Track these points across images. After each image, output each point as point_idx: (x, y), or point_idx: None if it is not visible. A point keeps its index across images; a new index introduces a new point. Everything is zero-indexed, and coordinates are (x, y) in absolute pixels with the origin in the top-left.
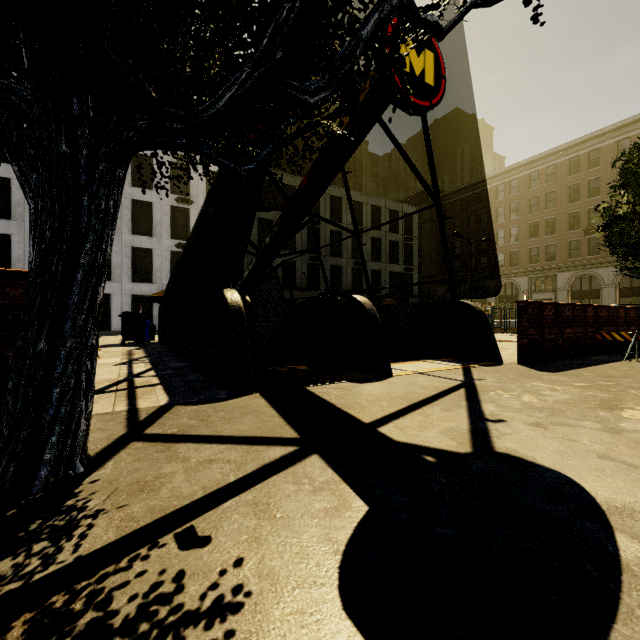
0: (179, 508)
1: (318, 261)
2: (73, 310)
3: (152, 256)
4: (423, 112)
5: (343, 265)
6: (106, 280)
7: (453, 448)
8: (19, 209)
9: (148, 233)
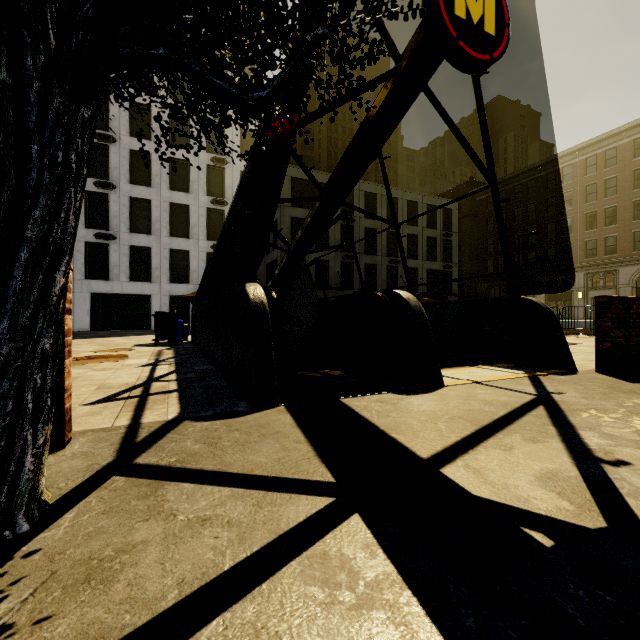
0: (128, 634)
1: (352, 259)
2: (13, 302)
3: (189, 257)
4: (481, 68)
5: (378, 263)
6: (147, 281)
7: (571, 516)
8: None
9: (185, 235)
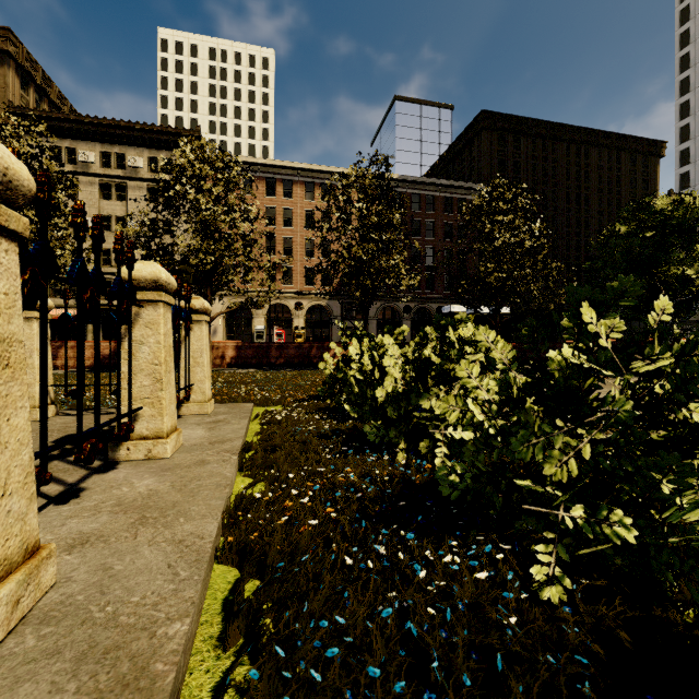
0: None
1: None
2: None
3: None
4: None
5: None
6: None
7: None
8: None
9: None
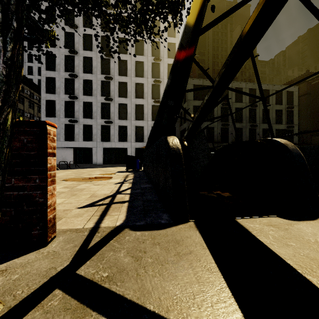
0: None
1: (227, 126)
2: None
3: (143, 129)
4: None
5: (243, 127)
6: (125, 141)
7: None
8: (95, 114)
9: (142, 119)
